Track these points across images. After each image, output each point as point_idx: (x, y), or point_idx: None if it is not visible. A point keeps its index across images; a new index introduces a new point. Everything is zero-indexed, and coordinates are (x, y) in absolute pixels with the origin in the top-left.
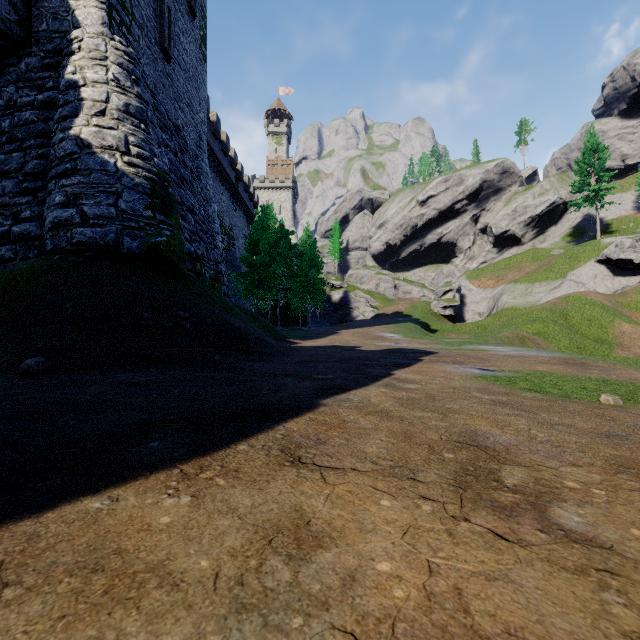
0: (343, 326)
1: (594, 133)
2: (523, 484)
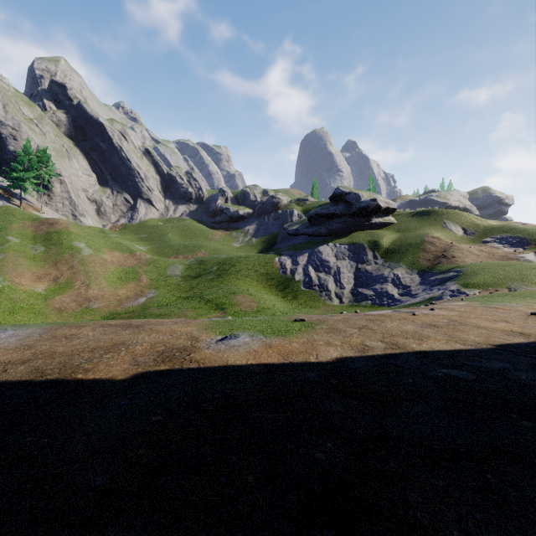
0: None
1: None
2: (442, 323)
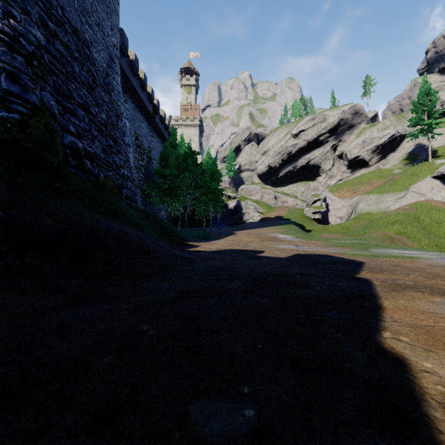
0: (238, 227)
1: (427, 81)
2: None
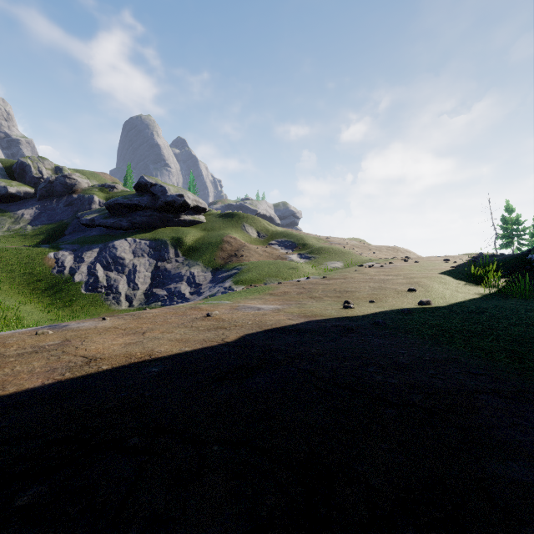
0: None
1: None
2: (30, 349)
